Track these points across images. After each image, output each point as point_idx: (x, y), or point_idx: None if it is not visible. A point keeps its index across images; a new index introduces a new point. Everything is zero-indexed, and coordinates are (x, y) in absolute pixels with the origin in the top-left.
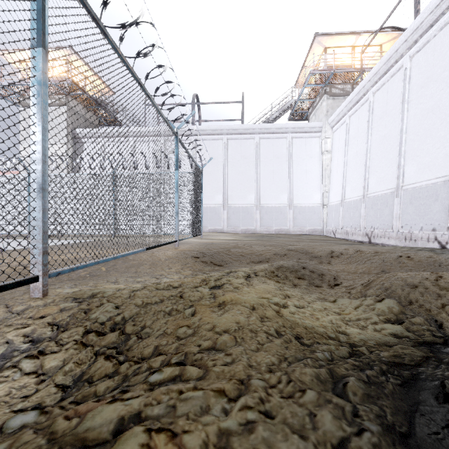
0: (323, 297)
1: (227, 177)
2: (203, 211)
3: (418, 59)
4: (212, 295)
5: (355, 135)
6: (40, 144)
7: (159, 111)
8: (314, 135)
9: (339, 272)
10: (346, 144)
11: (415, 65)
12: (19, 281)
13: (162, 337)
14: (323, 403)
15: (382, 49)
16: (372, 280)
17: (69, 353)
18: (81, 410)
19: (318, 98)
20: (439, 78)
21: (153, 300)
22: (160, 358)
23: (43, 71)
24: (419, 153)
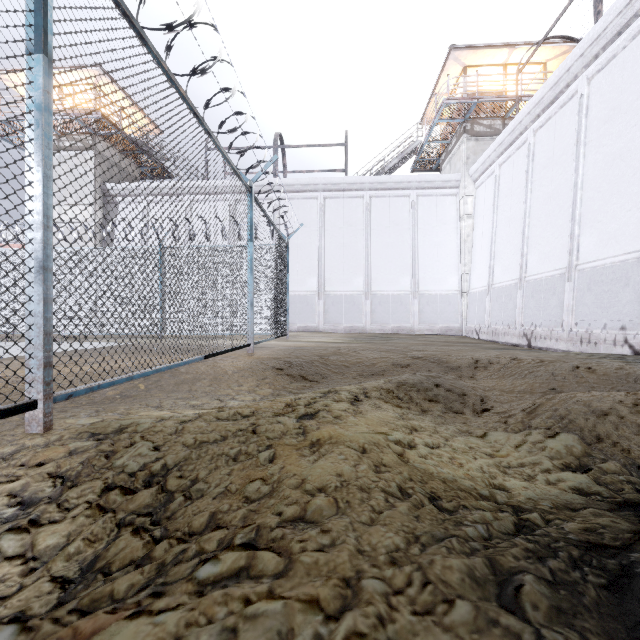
0: (467, 429)
1: (324, 252)
2: (290, 301)
3: (600, 81)
4: (300, 429)
5: (508, 192)
6: (40, 201)
7: (225, 156)
8: (449, 191)
9: (488, 391)
10: (495, 204)
11: (595, 91)
12: (7, 409)
13: (222, 498)
14: (484, 627)
15: (546, 68)
16: (538, 405)
17: (77, 523)
18: (83, 628)
19: (455, 139)
20: (630, 109)
21: (211, 437)
22: (217, 534)
23: (45, 90)
24: (601, 217)
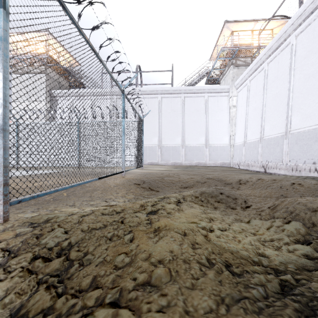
0: (239, 218)
1: (161, 124)
2: (144, 149)
3: (302, 37)
4: (148, 221)
5: (254, 94)
6: (1, 91)
7: (109, 73)
8: (224, 94)
9: (248, 196)
10: (248, 100)
11: (299, 42)
12: None
13: (101, 265)
14: None
15: (273, 32)
16: (277, 204)
17: (13, 281)
18: None
19: (227, 68)
20: None
21: (97, 226)
22: (96, 293)
23: (4, 29)
24: (302, 106)
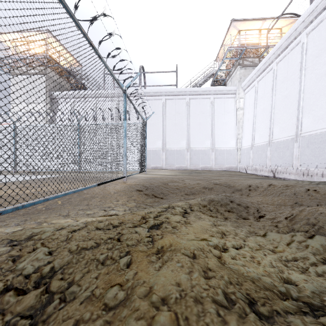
0: (253, 230)
1: (165, 127)
2: (147, 153)
3: (313, 35)
4: (150, 238)
5: (262, 96)
6: None
7: (110, 71)
8: (230, 96)
9: (260, 204)
10: (255, 102)
11: (311, 40)
12: None
13: (88, 303)
14: None
15: (281, 31)
16: (295, 215)
17: None
18: None
19: (234, 68)
20: None
21: (89, 244)
22: None
23: None
24: (314, 108)
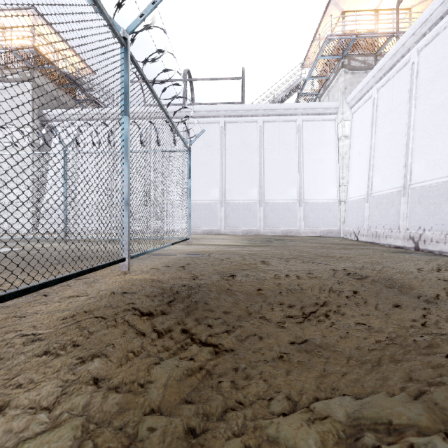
0: None
1: (225, 167)
2: (196, 208)
3: None
4: None
5: (387, 111)
6: None
7: None
8: (329, 117)
9: None
10: (374, 124)
11: None
12: None
13: None
14: None
15: (410, 13)
16: None
17: None
18: None
19: (333, 74)
20: None
21: None
22: None
23: None
24: None
